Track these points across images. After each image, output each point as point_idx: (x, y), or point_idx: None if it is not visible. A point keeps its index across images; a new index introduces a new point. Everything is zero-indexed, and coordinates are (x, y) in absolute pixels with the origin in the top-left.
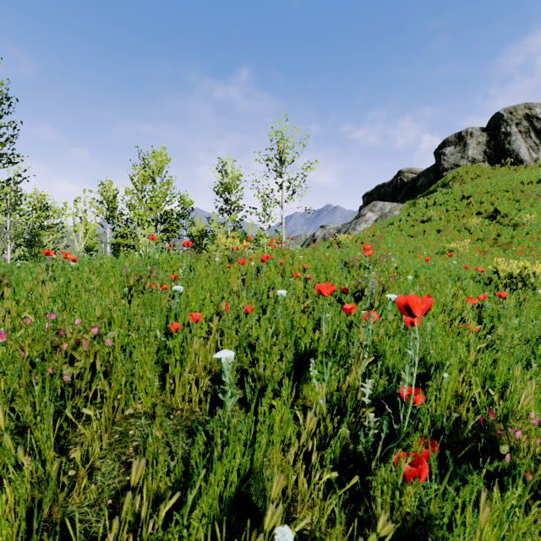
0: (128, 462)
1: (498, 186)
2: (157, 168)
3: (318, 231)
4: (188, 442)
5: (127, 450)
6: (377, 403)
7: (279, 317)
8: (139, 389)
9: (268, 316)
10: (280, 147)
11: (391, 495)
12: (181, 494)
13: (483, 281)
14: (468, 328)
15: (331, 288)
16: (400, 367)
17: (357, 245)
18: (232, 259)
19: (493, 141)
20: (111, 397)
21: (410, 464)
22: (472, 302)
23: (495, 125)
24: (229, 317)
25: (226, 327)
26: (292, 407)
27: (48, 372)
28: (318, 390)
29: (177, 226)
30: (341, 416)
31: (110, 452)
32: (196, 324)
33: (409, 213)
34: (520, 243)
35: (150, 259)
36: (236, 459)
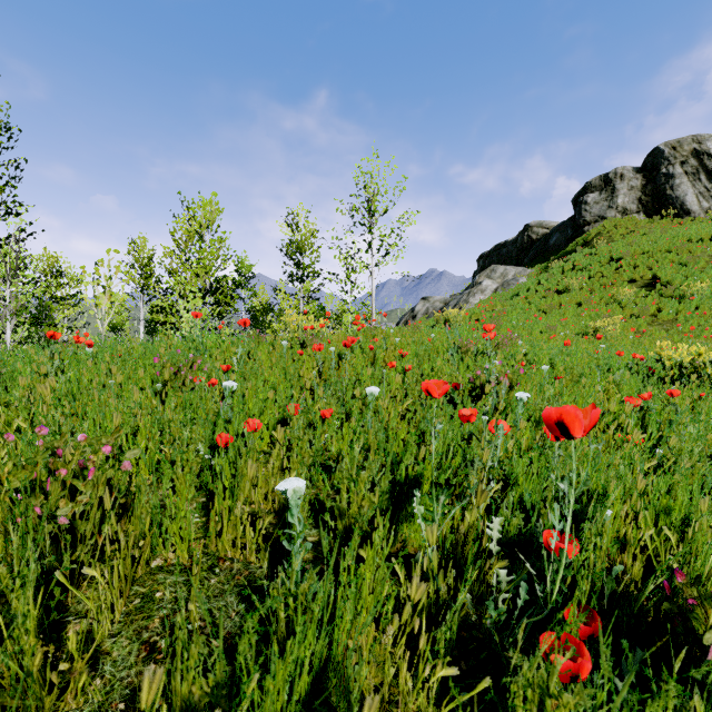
0: (151, 642)
1: (657, 245)
2: (206, 221)
3: (419, 304)
4: (240, 610)
5: (151, 624)
6: (508, 550)
7: (368, 424)
8: (170, 531)
9: (353, 424)
10: (369, 193)
11: (538, 703)
12: (224, 703)
13: (642, 373)
14: (628, 439)
15: (445, 389)
16: (539, 498)
17: (471, 323)
18: (304, 343)
19: (650, 185)
20: (129, 545)
21: (564, 653)
22: (633, 403)
23: (653, 164)
24: (299, 425)
25: (296, 439)
26: (388, 555)
27: (32, 514)
28: (426, 537)
29: (233, 297)
30: (459, 571)
31: (126, 627)
32: (254, 433)
33: (540, 280)
34: (688, 321)
35: (194, 343)
36: (307, 646)
